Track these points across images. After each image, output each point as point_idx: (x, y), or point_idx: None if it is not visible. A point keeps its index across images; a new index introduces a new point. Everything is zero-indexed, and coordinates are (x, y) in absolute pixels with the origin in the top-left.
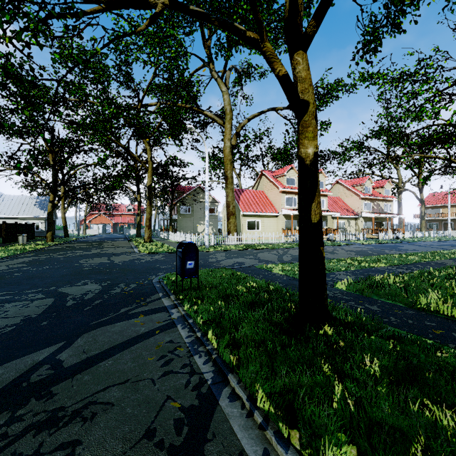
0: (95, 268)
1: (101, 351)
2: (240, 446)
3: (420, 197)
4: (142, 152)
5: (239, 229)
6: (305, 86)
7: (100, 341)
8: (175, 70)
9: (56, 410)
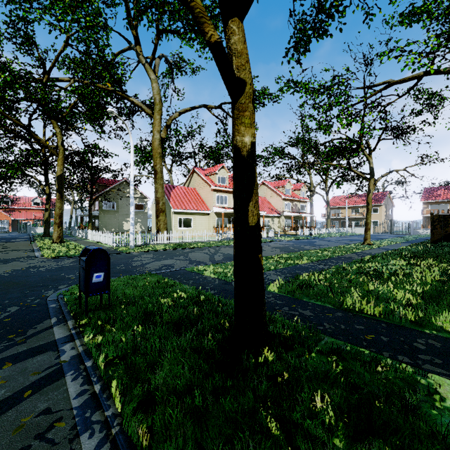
0: None
1: None
2: None
3: (327, 199)
4: (51, 136)
5: (170, 227)
6: (241, 62)
7: None
8: (93, 43)
9: None
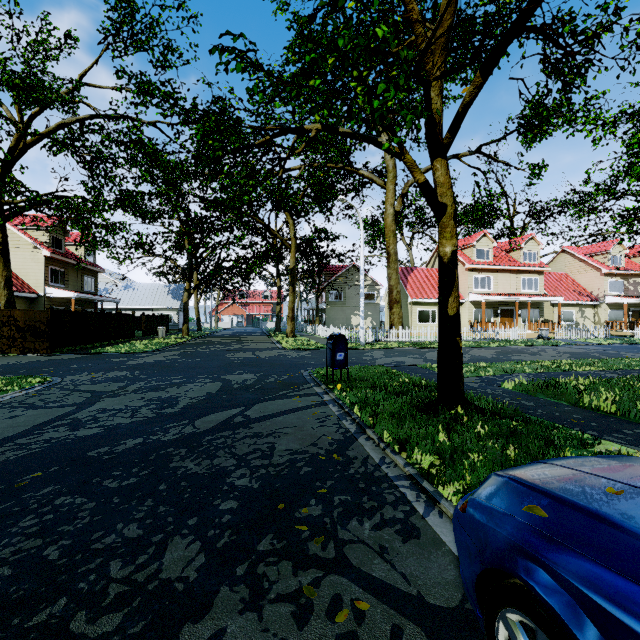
0: (244, 362)
1: (273, 413)
2: (368, 454)
3: None
4: (282, 225)
5: (407, 322)
6: (443, 190)
7: (270, 408)
8: None
9: (257, 432)
